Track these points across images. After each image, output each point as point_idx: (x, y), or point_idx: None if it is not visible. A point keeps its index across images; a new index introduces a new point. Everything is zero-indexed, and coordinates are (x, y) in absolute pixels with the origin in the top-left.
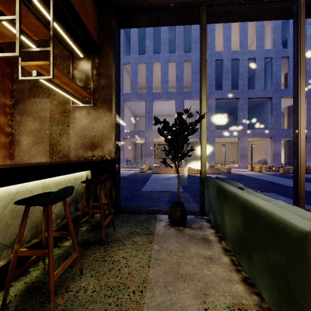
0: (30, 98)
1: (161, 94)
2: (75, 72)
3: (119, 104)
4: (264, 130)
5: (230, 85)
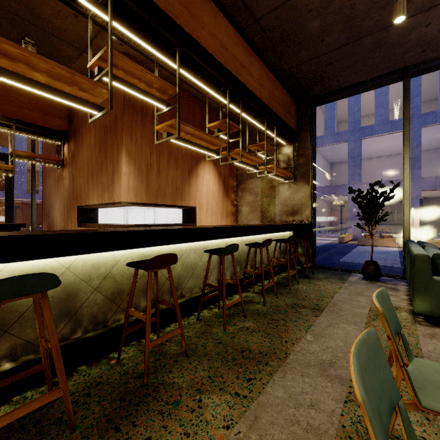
0: (248, 180)
1: (375, 126)
2: (279, 156)
3: (314, 175)
4: None
5: None
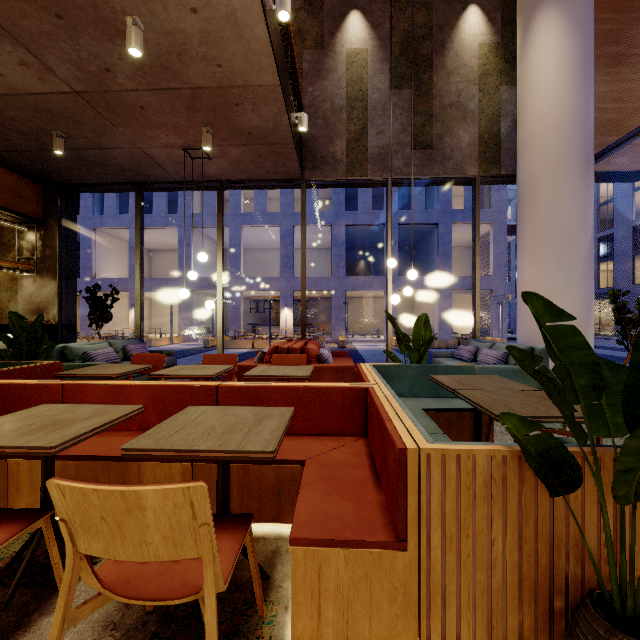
0: None
1: (255, 215)
2: (23, 242)
3: (73, 270)
4: (425, 279)
5: (369, 202)
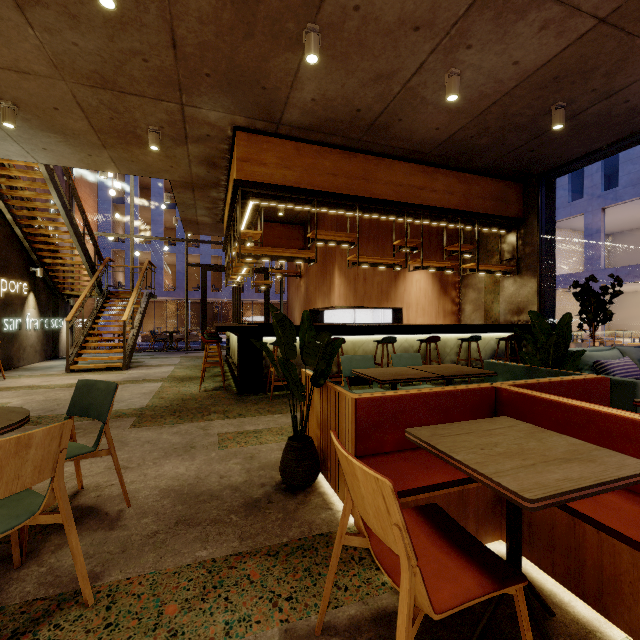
0: (471, 274)
1: None
2: (504, 246)
3: (551, 265)
4: None
5: None
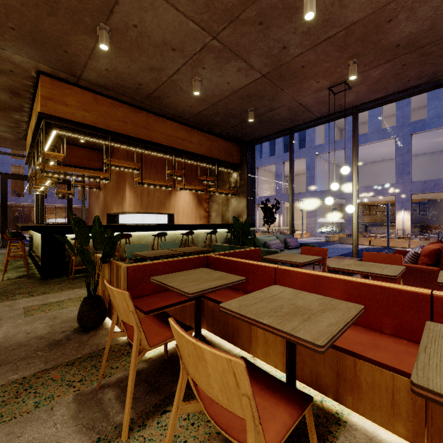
0: (215, 194)
1: (369, 134)
2: (231, 179)
3: (253, 191)
4: None
5: None
